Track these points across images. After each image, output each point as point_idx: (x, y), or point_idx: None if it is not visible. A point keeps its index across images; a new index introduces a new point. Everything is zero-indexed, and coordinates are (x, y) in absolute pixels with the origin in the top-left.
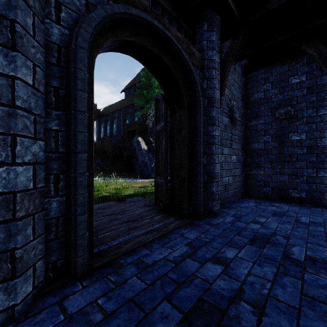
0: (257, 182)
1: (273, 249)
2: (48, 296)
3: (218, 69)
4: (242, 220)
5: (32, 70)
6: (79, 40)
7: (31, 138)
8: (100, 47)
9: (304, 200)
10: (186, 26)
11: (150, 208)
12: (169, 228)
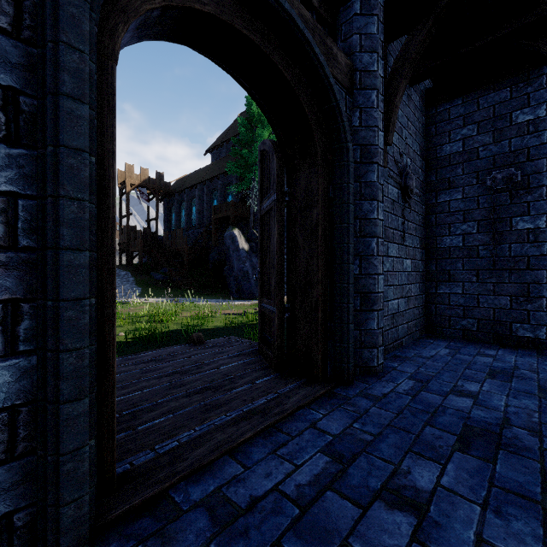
0: (450, 308)
1: (517, 464)
2: None
3: (383, 91)
4: (432, 389)
5: None
6: None
7: None
8: (133, 14)
9: (542, 343)
10: (320, 7)
11: (251, 359)
12: (287, 407)
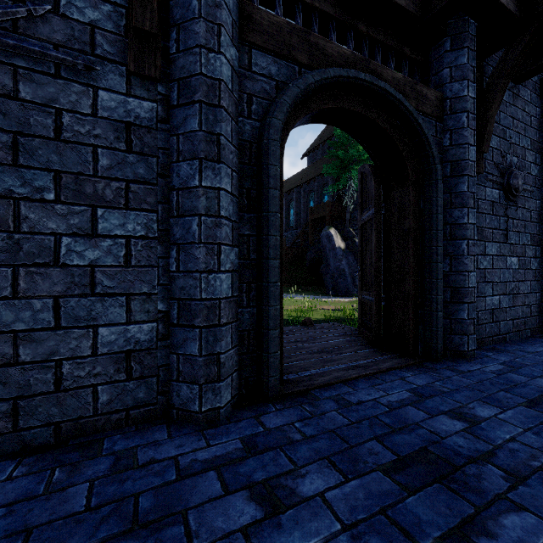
0: None
1: None
2: (243, 410)
3: (474, 110)
4: (521, 372)
5: (230, 177)
6: (271, 132)
7: (230, 245)
8: (290, 129)
9: None
10: (412, 53)
11: (353, 338)
12: (382, 367)
